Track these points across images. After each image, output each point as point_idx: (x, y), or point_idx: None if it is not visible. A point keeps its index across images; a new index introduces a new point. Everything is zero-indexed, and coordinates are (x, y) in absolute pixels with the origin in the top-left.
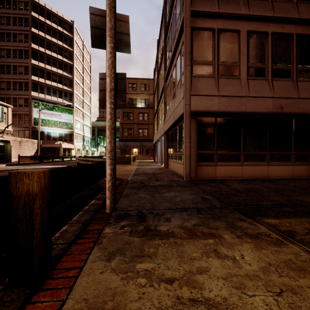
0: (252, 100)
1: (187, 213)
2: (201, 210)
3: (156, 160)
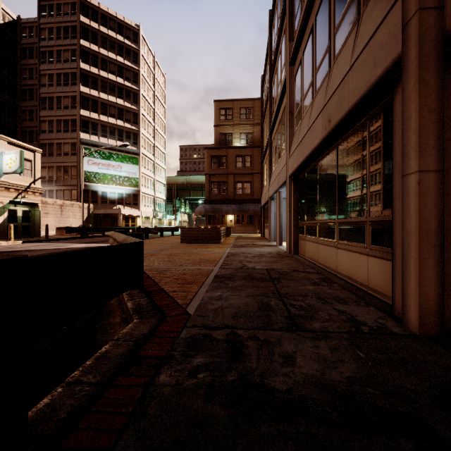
0: None
1: None
2: None
3: (266, 234)
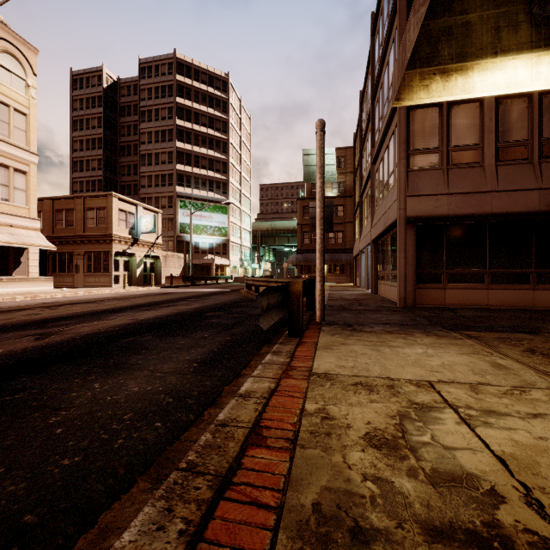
0: (502, 195)
1: (390, 325)
2: (405, 325)
3: (357, 282)
